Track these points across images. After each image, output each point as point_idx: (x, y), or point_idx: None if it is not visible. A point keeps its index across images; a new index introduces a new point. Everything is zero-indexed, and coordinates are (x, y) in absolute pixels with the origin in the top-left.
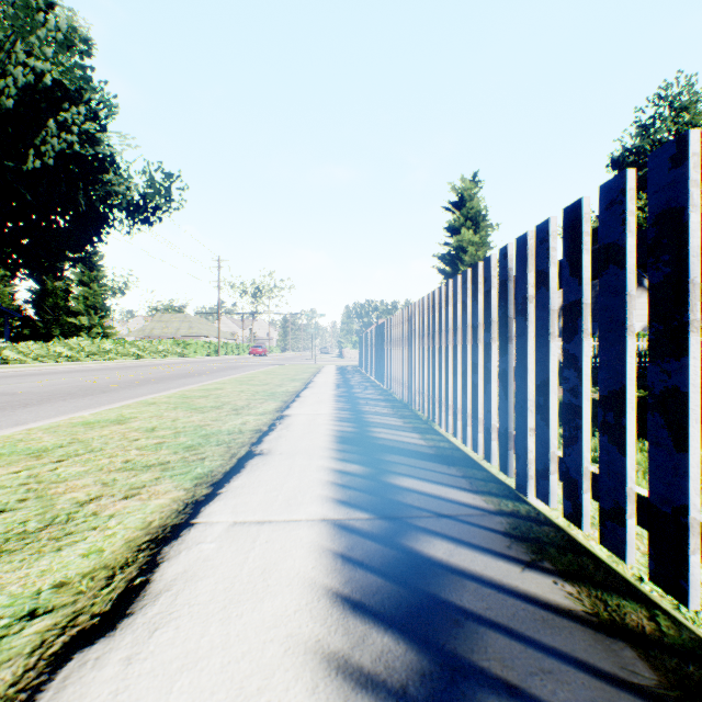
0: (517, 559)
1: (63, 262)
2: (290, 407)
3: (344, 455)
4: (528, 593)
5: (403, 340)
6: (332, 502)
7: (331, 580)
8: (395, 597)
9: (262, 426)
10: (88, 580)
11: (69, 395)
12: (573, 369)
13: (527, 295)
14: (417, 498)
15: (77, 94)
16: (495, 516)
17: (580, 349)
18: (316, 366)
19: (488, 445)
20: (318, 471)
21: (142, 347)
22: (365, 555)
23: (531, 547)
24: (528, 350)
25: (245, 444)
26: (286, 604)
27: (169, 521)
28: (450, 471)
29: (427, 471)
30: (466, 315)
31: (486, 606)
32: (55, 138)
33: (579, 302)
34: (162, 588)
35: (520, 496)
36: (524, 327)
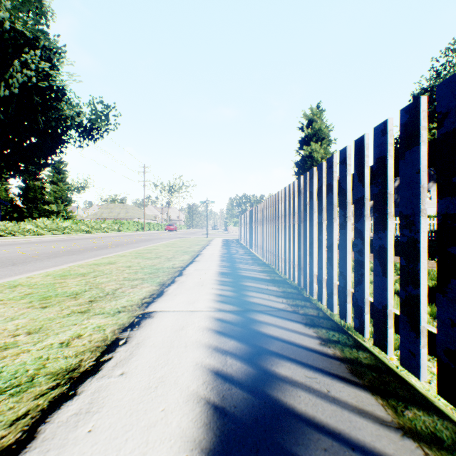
0: None
1: (33, 166)
2: (162, 294)
3: None
4: None
5: (289, 216)
6: None
7: None
8: None
9: (89, 352)
10: None
11: None
12: None
13: None
14: None
15: (37, 44)
16: None
17: None
18: (207, 239)
19: None
20: None
21: (89, 225)
22: None
23: None
24: None
25: None
26: None
27: None
28: None
29: None
30: None
31: None
32: (18, 73)
33: None
34: None
35: None
36: None
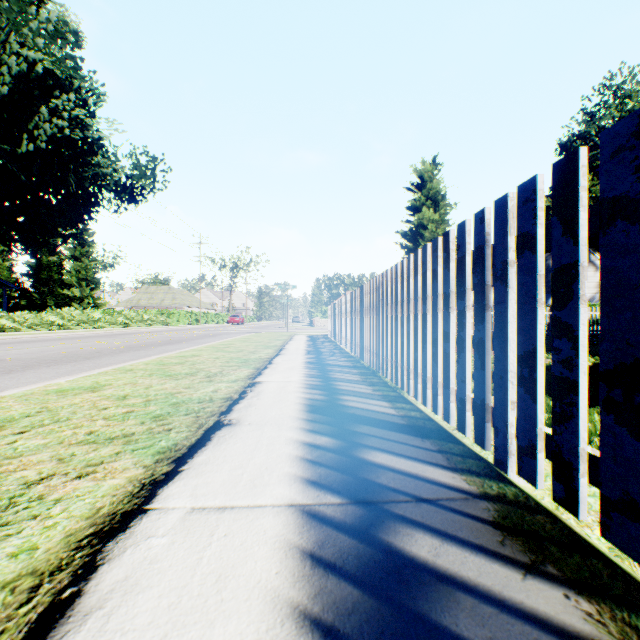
0: (514, 561)
1: (55, 238)
2: (261, 374)
3: (314, 426)
4: (537, 614)
5: (370, 309)
6: (301, 483)
7: (298, 593)
8: (375, 619)
9: (233, 393)
10: (6, 593)
11: (54, 361)
12: (566, 338)
13: (507, 260)
14: (392, 477)
15: (68, 83)
16: (480, 500)
17: (576, 317)
18: (288, 334)
19: (462, 416)
20: (287, 444)
21: (128, 316)
22: (338, 555)
23: (528, 544)
24: (508, 318)
25: (214, 414)
26: (242, 632)
27: (120, 507)
28: (424, 444)
29: (400, 444)
30: (437, 283)
31: (489, 634)
32: (47, 123)
33: (575, 264)
34: (94, 604)
35: (502, 474)
36: (505, 294)
